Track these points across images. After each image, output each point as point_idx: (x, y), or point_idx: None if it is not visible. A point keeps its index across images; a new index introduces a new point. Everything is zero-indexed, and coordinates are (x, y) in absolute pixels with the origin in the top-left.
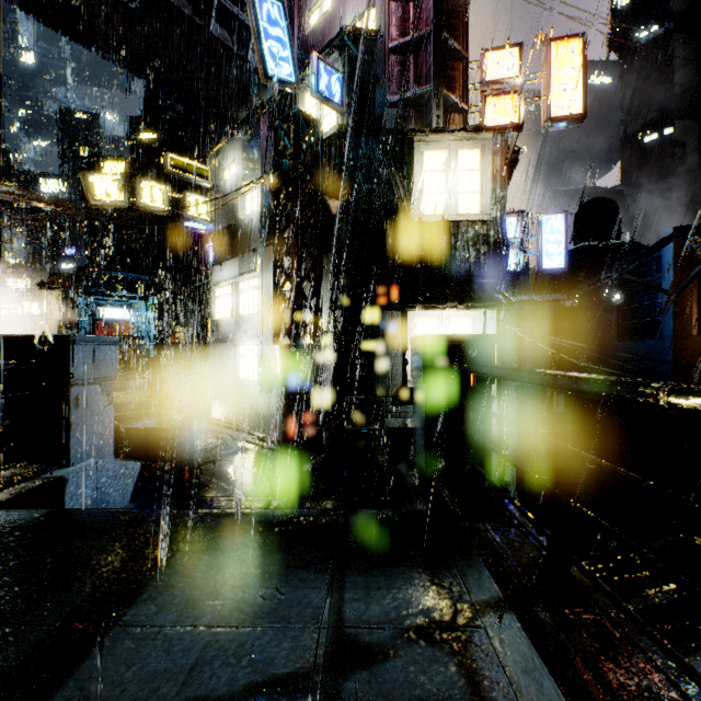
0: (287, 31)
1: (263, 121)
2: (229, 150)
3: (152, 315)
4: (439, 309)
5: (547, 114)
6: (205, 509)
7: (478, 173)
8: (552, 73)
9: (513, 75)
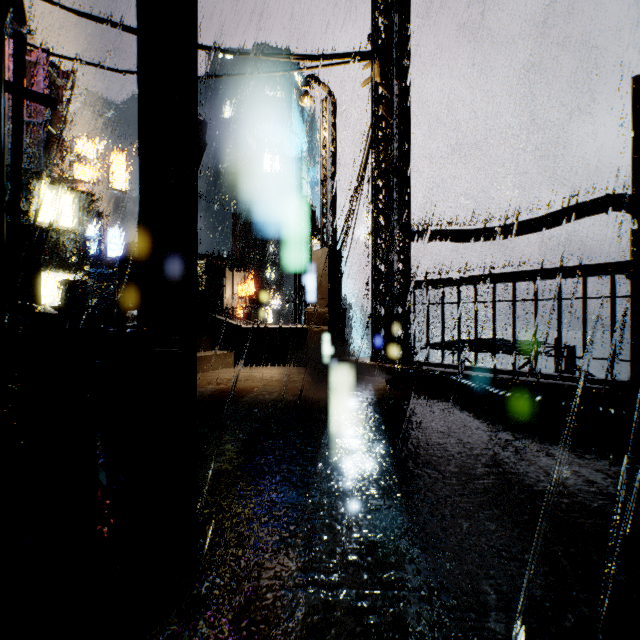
0: None
1: None
2: None
3: None
4: (51, 272)
5: (109, 185)
6: None
7: (71, 208)
8: (111, 166)
9: (90, 157)
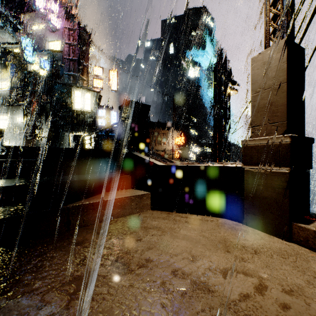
0: (31, 48)
1: (9, 58)
2: None
3: None
4: (79, 133)
5: (109, 88)
6: None
7: (90, 100)
8: (110, 78)
9: (101, 75)
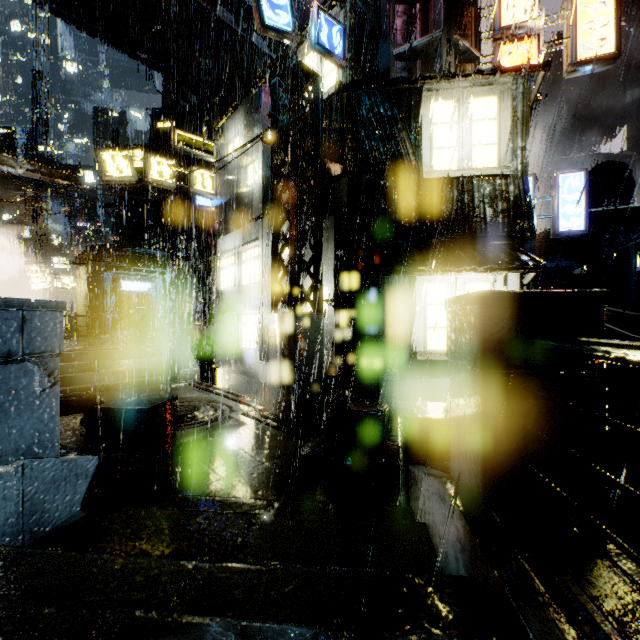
0: None
1: (264, 90)
2: (232, 124)
3: (168, 288)
4: (454, 272)
5: (571, 57)
6: (101, 609)
7: (495, 122)
8: (578, 11)
9: (531, 17)
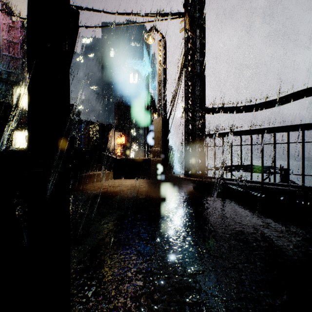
0: None
1: None
2: None
3: None
4: (24, 131)
5: None
6: None
7: None
8: None
9: None
